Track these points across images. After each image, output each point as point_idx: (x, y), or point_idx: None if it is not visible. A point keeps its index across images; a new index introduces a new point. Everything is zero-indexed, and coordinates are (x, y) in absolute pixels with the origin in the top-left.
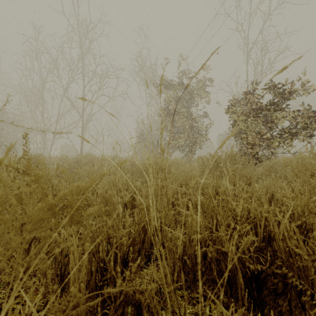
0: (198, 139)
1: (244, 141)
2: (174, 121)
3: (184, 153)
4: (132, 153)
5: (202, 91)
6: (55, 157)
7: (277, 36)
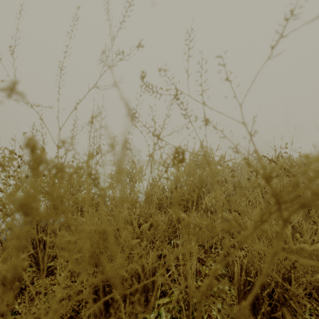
0: None
1: None
2: None
3: None
4: None
5: None
6: None
7: None
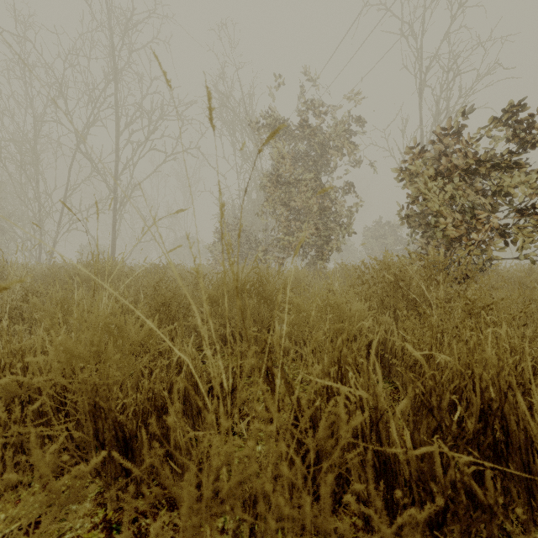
0: (333, 233)
1: (437, 233)
2: (288, 199)
3: (305, 261)
4: (208, 259)
5: (342, 140)
6: (40, 267)
7: (478, 44)
